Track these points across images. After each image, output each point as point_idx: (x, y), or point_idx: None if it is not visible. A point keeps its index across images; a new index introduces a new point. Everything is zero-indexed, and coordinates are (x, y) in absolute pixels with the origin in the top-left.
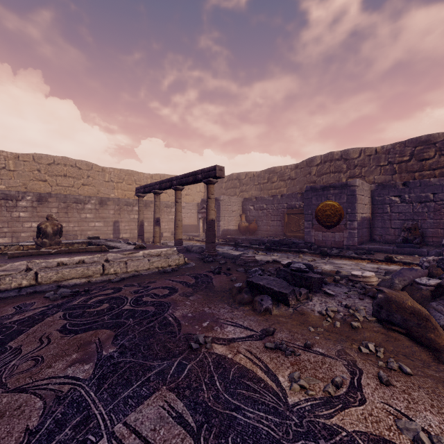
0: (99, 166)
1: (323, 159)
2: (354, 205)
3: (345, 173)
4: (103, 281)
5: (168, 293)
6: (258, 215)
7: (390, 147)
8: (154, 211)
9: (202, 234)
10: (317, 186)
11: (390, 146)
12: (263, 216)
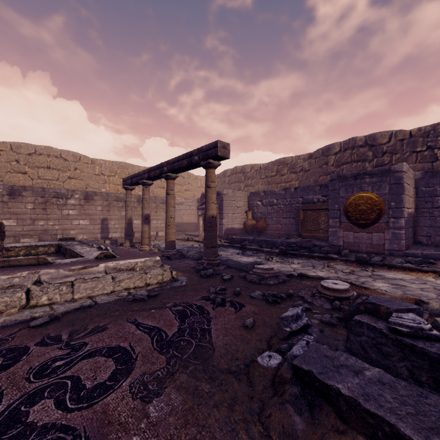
0: (88, 157)
1: (343, 147)
2: (401, 197)
3: (371, 161)
4: (18, 322)
5: (106, 380)
6: (267, 211)
7: (429, 128)
8: (142, 207)
9: (202, 233)
10: (347, 174)
11: (430, 127)
12: (274, 212)
